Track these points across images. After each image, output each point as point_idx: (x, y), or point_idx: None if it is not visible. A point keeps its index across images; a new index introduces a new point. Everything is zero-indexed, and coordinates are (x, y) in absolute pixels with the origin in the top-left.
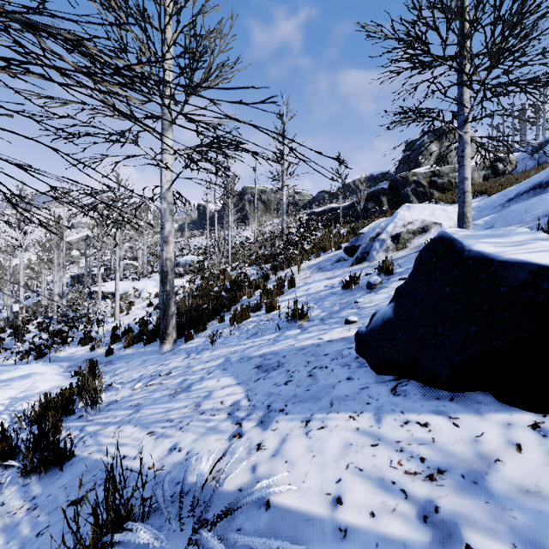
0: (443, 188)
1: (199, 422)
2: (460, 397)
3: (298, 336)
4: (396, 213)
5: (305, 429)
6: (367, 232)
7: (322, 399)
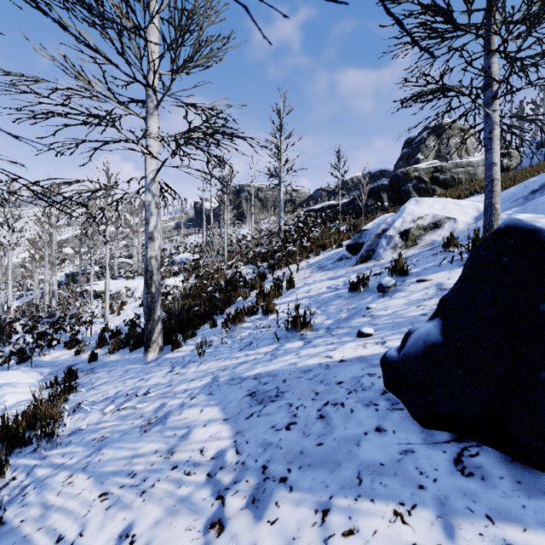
0: (445, 184)
1: (167, 484)
2: None
3: (301, 351)
4: (404, 207)
5: (322, 530)
6: (371, 229)
7: (344, 465)
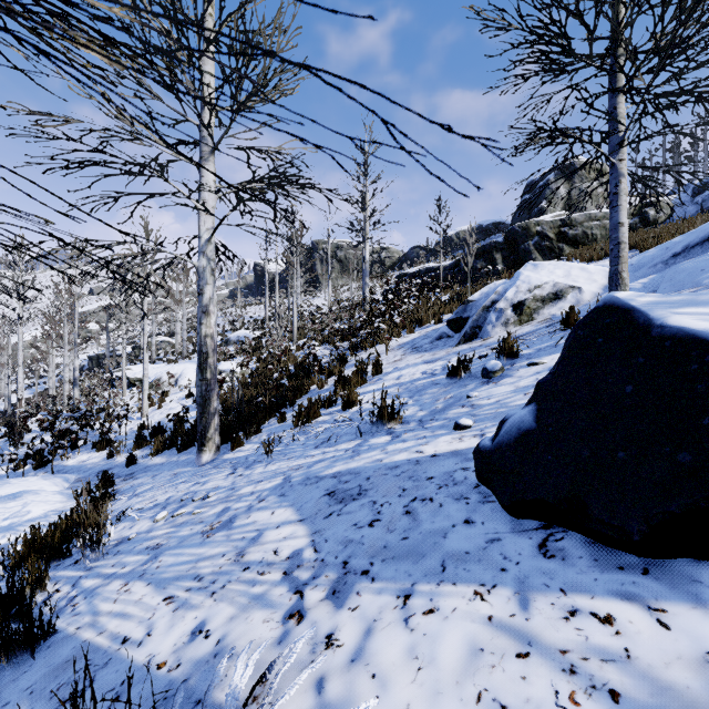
0: (575, 241)
1: (240, 584)
2: (659, 568)
3: (388, 447)
4: (518, 273)
5: (403, 612)
6: (478, 300)
7: (429, 556)
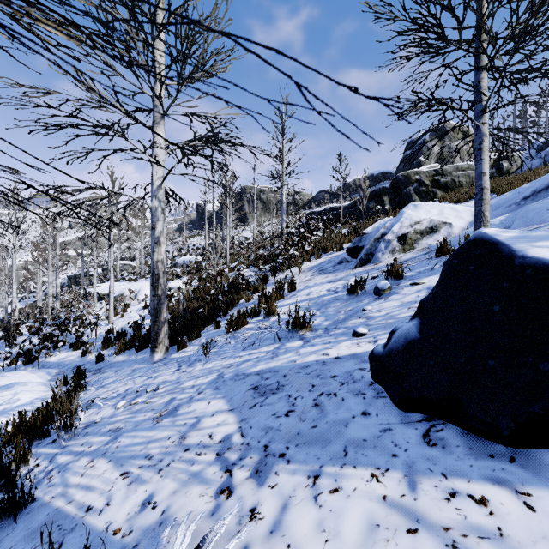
0: (446, 187)
1: (182, 463)
2: (524, 457)
3: (300, 350)
4: (402, 212)
5: (313, 490)
6: (371, 233)
7: (333, 442)
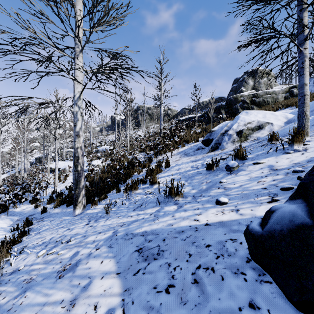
0: (259, 104)
1: None
2: None
3: (176, 214)
4: (238, 116)
5: None
6: (217, 130)
7: None
